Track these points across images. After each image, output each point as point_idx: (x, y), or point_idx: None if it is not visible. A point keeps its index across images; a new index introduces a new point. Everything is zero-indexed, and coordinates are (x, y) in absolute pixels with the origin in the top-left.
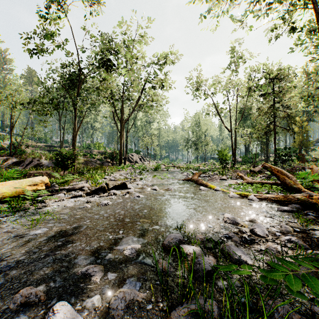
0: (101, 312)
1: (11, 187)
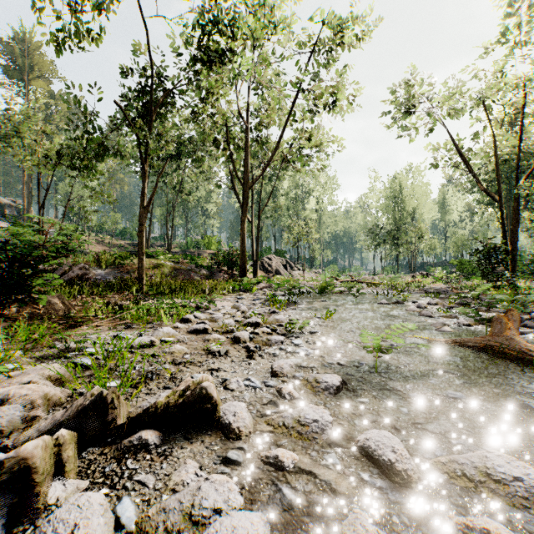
0: None
1: None
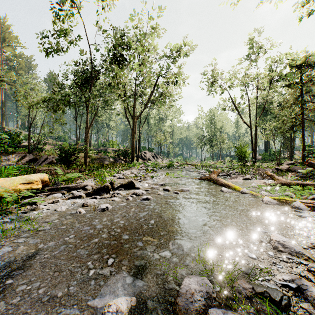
0: None
1: (0, 185)
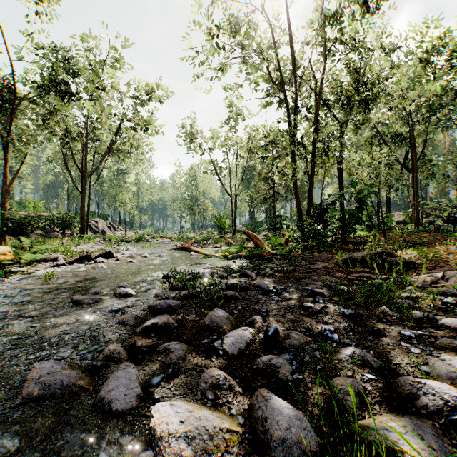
0: (139, 291)
1: None
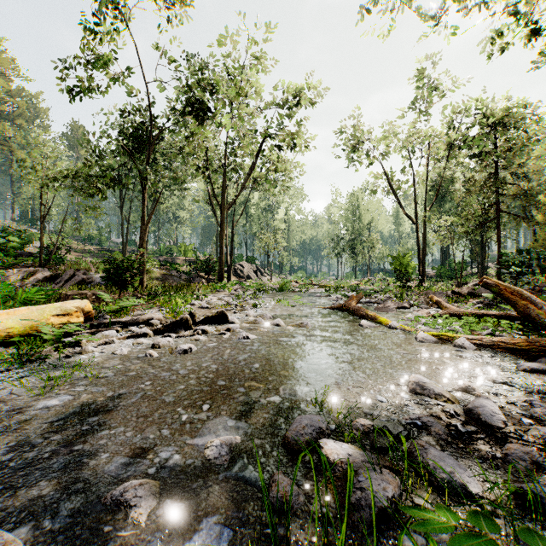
0: None
1: (24, 318)
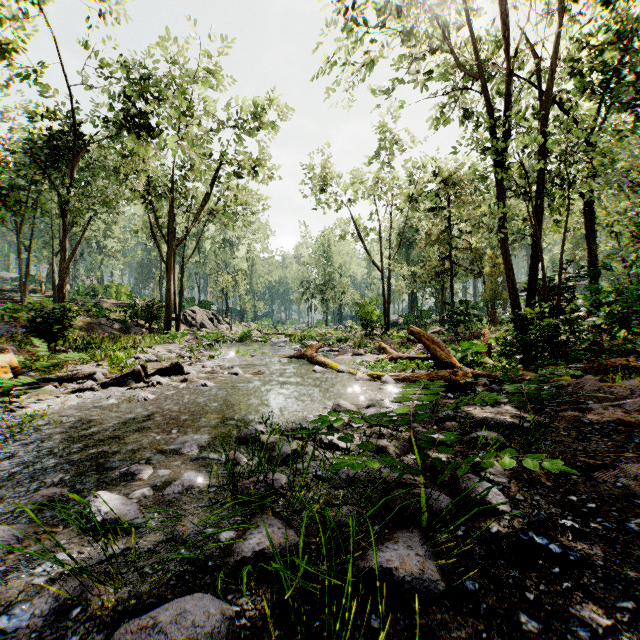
0: (154, 499)
1: None
